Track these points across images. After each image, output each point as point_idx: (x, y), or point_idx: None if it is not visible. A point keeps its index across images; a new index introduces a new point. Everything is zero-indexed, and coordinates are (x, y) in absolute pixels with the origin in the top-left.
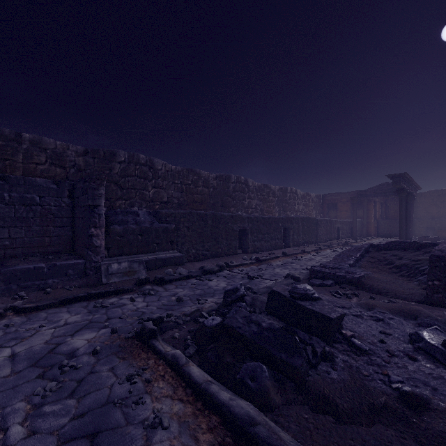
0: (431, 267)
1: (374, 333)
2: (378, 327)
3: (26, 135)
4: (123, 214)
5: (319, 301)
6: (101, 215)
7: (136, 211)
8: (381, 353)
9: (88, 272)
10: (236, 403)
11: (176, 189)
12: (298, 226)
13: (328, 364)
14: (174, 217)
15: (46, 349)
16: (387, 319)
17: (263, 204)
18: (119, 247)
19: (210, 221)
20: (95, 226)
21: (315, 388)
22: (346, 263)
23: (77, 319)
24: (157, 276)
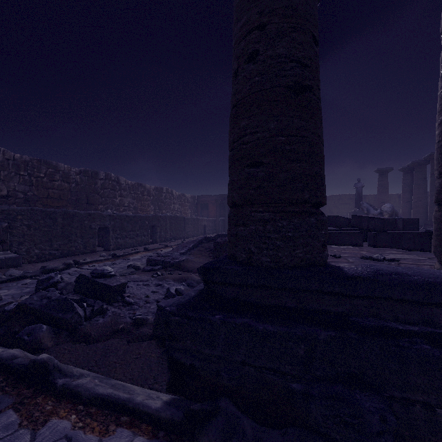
0: (214, 249)
1: (147, 293)
2: (154, 289)
3: None
4: None
5: (114, 277)
6: None
7: None
8: (141, 303)
9: None
10: (6, 352)
11: (22, 181)
12: (166, 223)
13: (102, 316)
14: (7, 214)
15: None
16: (165, 284)
17: (137, 202)
18: None
19: (61, 219)
20: None
21: (82, 331)
22: (179, 252)
23: None
24: None
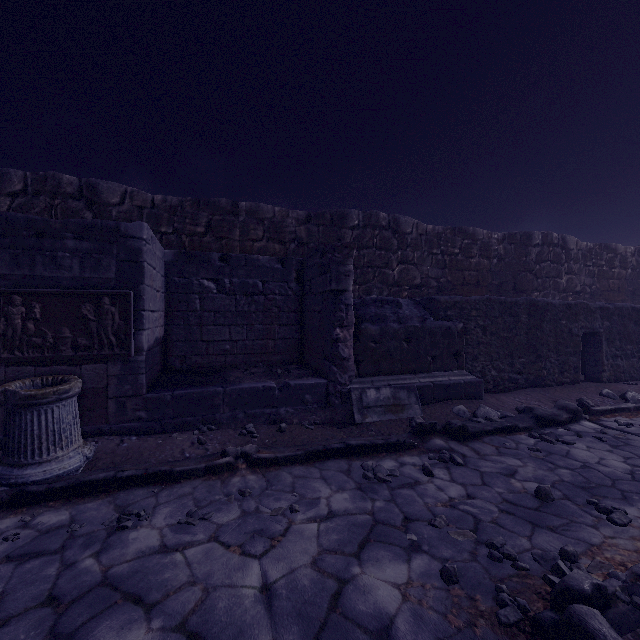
0: None
1: None
2: None
3: (242, 204)
4: (376, 305)
5: None
6: (349, 307)
7: (396, 299)
8: None
9: (331, 401)
10: None
11: (434, 263)
12: None
13: None
14: (459, 308)
15: (322, 592)
16: None
17: (598, 283)
18: (374, 361)
19: (525, 317)
20: (341, 324)
21: None
22: None
23: (347, 505)
24: (453, 421)
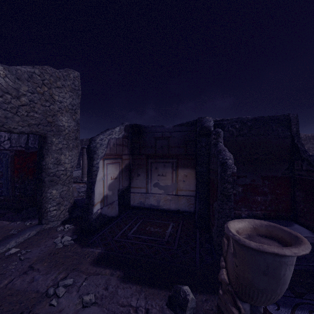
0: None
1: None
2: None
3: None
4: None
5: None
6: None
7: None
8: None
9: None
10: None
11: (311, 144)
12: None
13: None
14: None
15: None
16: None
17: None
18: None
19: None
20: None
21: None
22: None
23: None
24: None
